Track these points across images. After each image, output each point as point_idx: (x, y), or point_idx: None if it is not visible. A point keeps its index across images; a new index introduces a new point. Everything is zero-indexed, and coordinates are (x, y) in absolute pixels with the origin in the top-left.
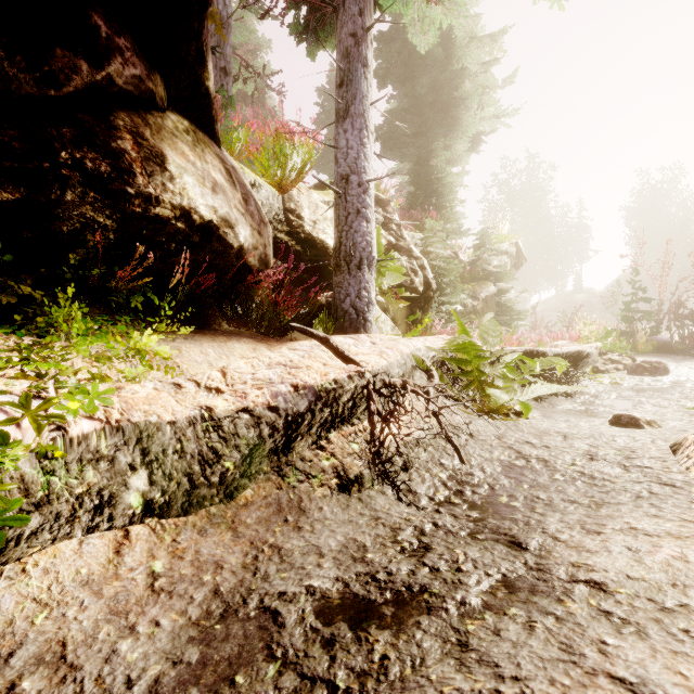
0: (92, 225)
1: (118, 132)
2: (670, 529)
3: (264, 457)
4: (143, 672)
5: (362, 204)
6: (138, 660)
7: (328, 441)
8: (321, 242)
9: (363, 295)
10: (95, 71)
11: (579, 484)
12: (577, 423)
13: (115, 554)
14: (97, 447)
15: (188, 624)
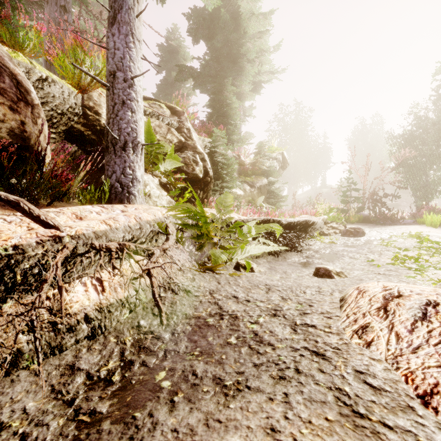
0: None
1: None
2: None
3: None
4: None
5: (127, 96)
6: None
7: None
8: None
9: (128, 172)
10: None
11: (244, 350)
12: (290, 274)
13: None
14: None
15: None
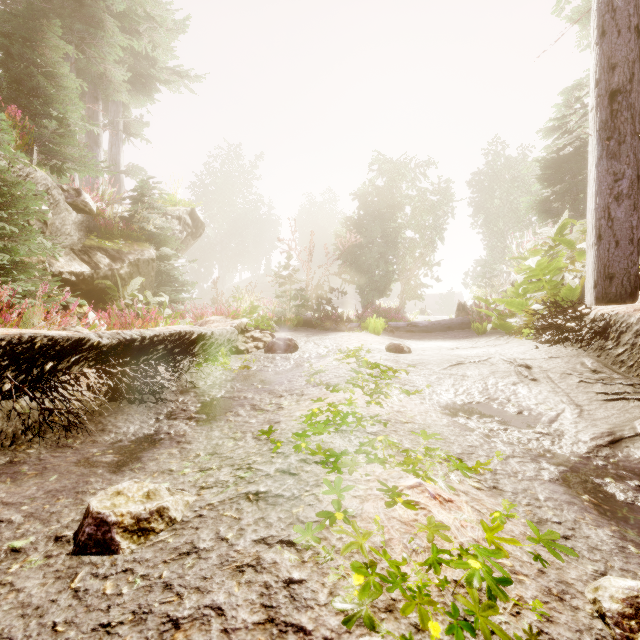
0: None
1: None
2: None
3: None
4: None
5: None
6: None
7: None
8: None
9: None
10: None
11: None
12: None
13: None
14: None
15: None
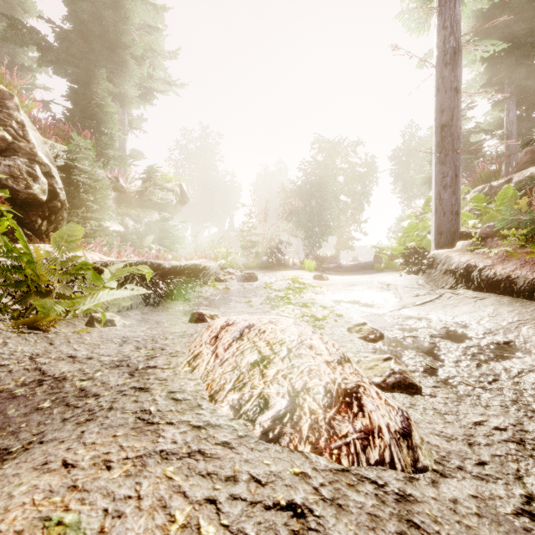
0: None
1: None
2: (2, 507)
3: None
4: None
5: None
6: None
7: None
8: None
9: None
10: None
11: (58, 410)
12: (162, 324)
13: None
14: None
15: None
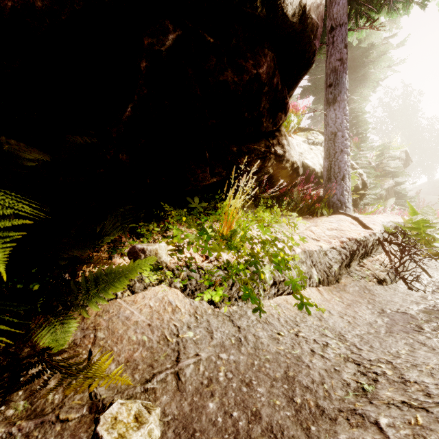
0: (266, 173)
1: (282, 137)
2: None
3: (342, 267)
4: (375, 320)
5: (345, 146)
6: (369, 317)
7: (363, 263)
8: (306, 164)
9: (346, 194)
10: (284, 117)
11: None
12: None
13: (320, 294)
14: (301, 258)
15: (370, 313)
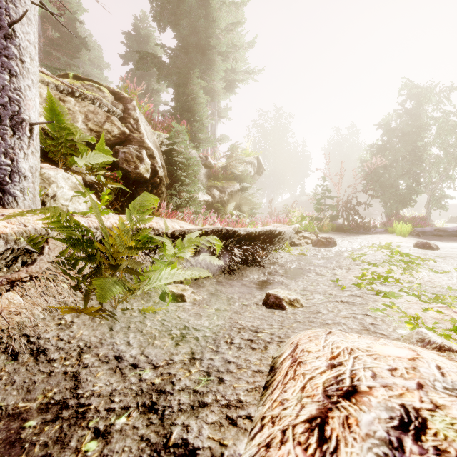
0: None
1: None
2: None
3: None
4: None
5: (2, 51)
6: None
7: None
8: None
9: (3, 162)
10: None
11: None
12: (233, 304)
13: None
14: None
15: None
